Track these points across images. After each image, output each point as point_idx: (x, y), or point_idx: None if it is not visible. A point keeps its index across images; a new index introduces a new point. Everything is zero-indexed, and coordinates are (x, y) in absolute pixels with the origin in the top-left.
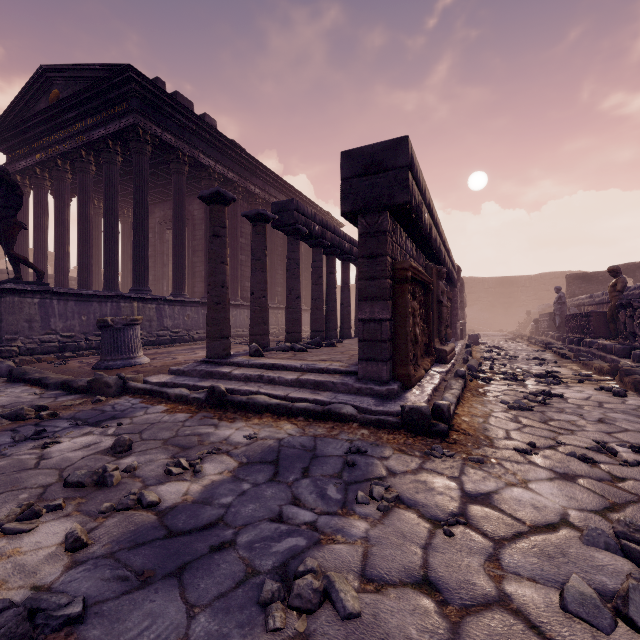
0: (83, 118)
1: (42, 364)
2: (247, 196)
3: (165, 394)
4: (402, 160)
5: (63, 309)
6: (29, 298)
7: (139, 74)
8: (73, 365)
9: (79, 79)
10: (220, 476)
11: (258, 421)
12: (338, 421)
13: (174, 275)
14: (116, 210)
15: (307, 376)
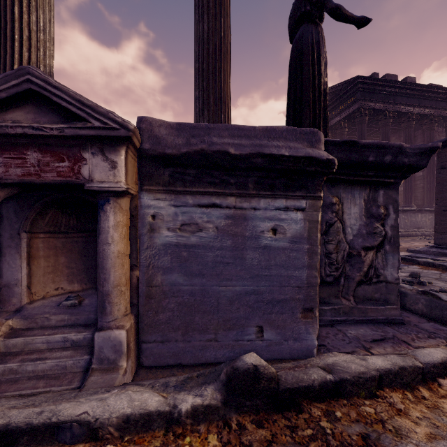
0: None
1: None
2: (441, 121)
3: (415, 261)
4: None
5: None
6: None
7: (363, 78)
8: None
9: None
10: None
11: None
12: None
13: None
14: None
15: None
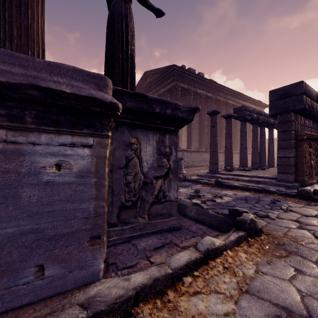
0: (157, 86)
1: None
2: (216, 102)
3: (199, 181)
4: (299, 91)
5: None
6: None
7: (177, 66)
8: None
9: (156, 73)
10: (229, 200)
11: (235, 191)
12: (268, 193)
13: (187, 140)
14: None
15: (253, 179)
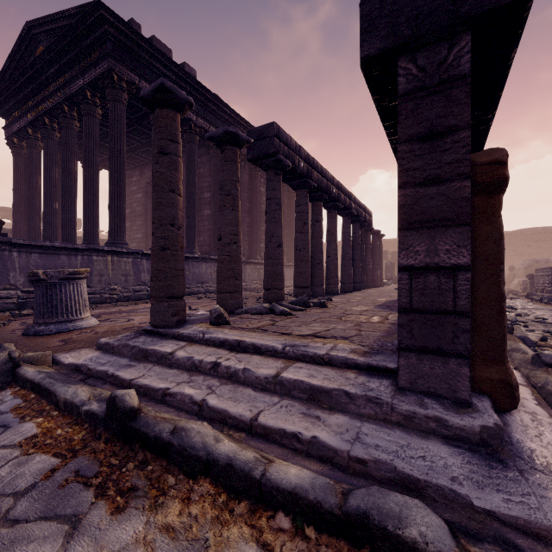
0: (64, 72)
1: None
2: None
3: (53, 396)
4: None
5: (25, 262)
6: None
7: (111, 13)
8: (10, 327)
9: (59, 31)
10: None
11: (178, 513)
12: None
13: None
14: (95, 163)
15: (294, 371)
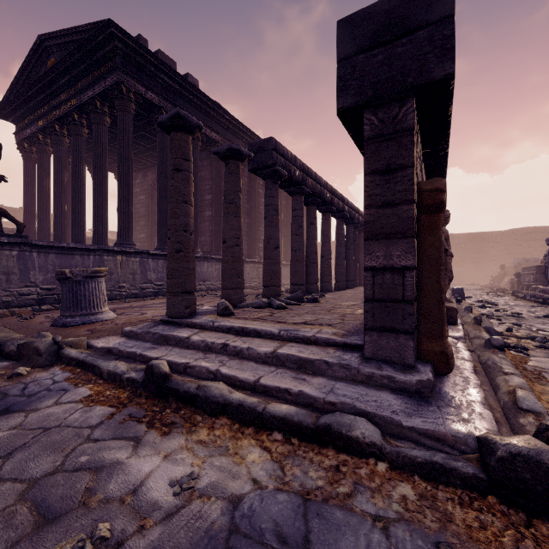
0: (75, 82)
1: (11, 318)
2: None
3: (97, 369)
4: (442, 7)
5: (43, 262)
6: (7, 250)
7: (120, 30)
8: (37, 320)
9: (70, 44)
10: None
11: (207, 435)
12: (345, 451)
13: (158, 230)
14: (104, 168)
15: (287, 348)
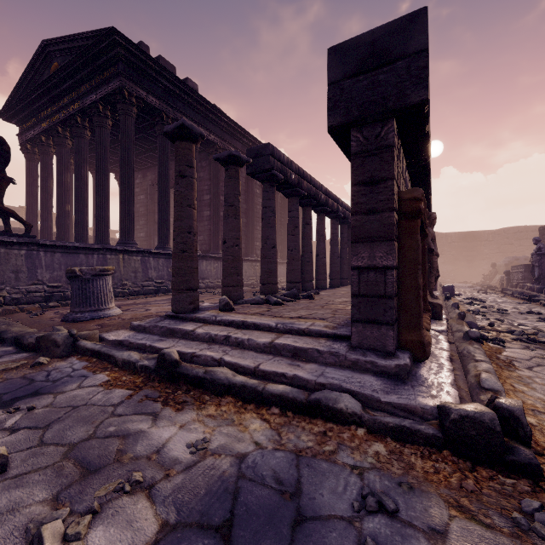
0: (78, 86)
1: (21, 314)
2: None
3: (112, 358)
4: (418, 42)
5: (50, 260)
6: (16, 250)
7: (123, 37)
8: (47, 316)
9: (73, 50)
10: None
11: (215, 410)
12: (332, 420)
13: (159, 229)
14: (106, 170)
15: (284, 339)
